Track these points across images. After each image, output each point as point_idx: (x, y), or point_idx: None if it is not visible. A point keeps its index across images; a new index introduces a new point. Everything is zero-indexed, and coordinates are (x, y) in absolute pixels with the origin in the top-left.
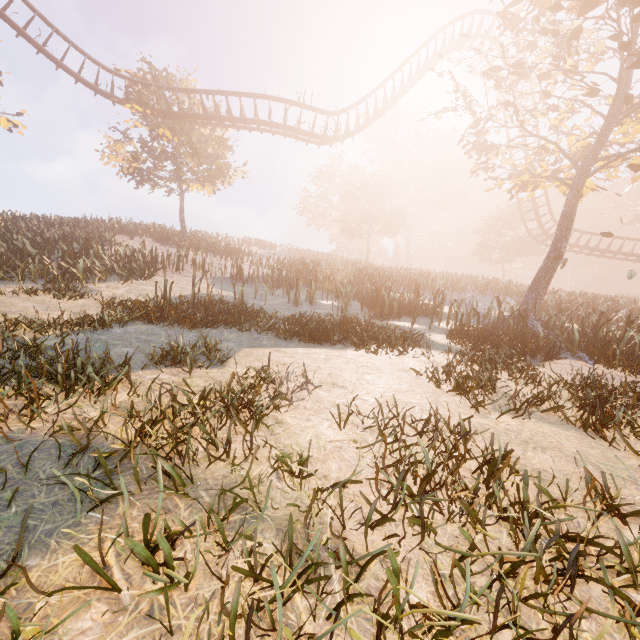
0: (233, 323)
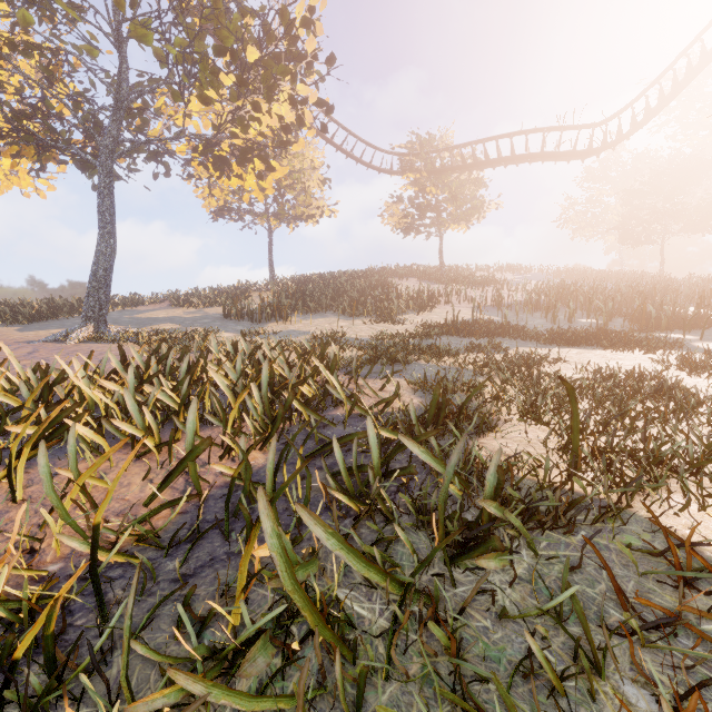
0: (504, 335)
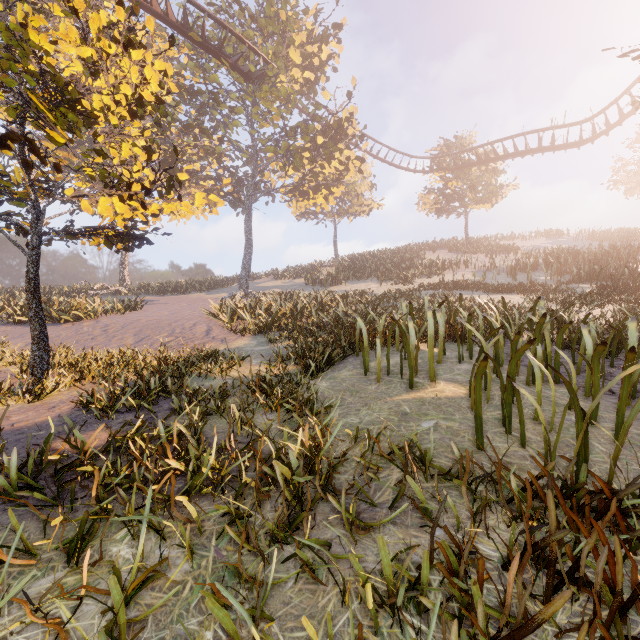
0: (467, 289)
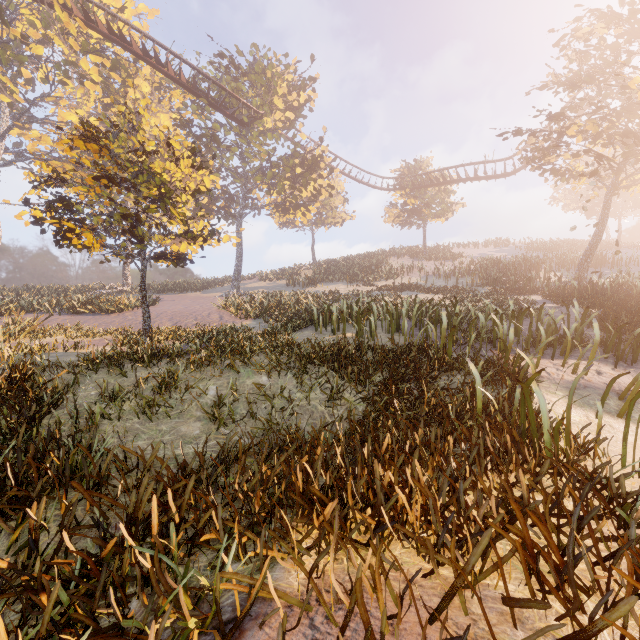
0: (409, 290)
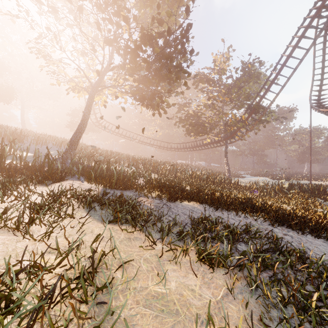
0: None
